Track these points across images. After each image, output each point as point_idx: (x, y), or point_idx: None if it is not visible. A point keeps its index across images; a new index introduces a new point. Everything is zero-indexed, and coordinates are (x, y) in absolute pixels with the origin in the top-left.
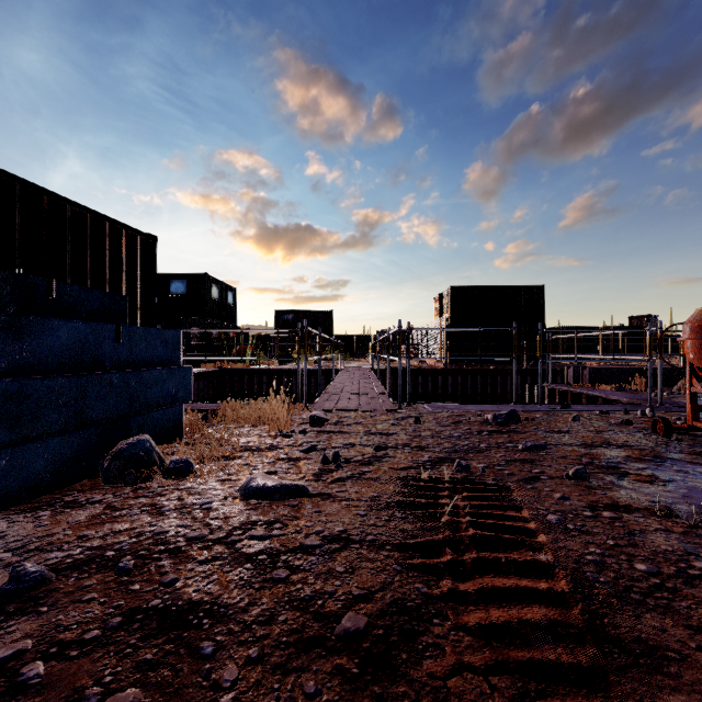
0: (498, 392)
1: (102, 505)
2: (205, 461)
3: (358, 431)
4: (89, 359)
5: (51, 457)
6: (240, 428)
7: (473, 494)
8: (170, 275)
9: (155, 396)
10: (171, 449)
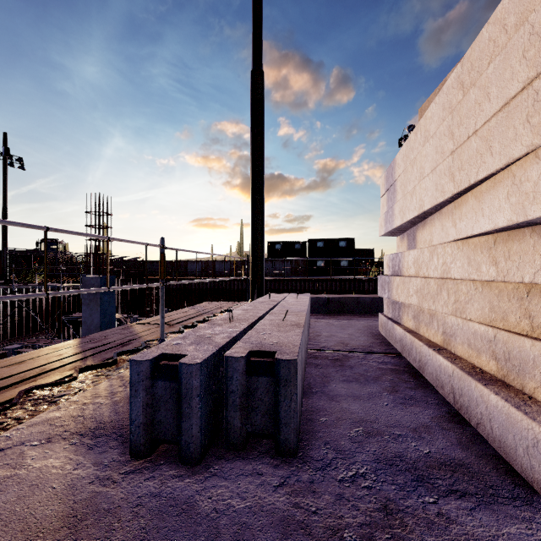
0: None
1: None
2: None
3: None
4: None
5: None
6: None
7: None
8: (339, 239)
9: None
10: None
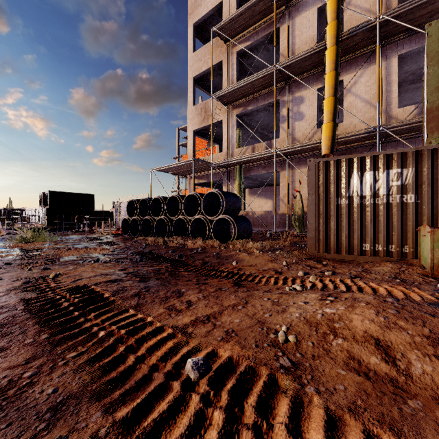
0: None
1: None
2: None
3: None
4: None
5: None
6: None
7: None
8: None
9: None
10: None
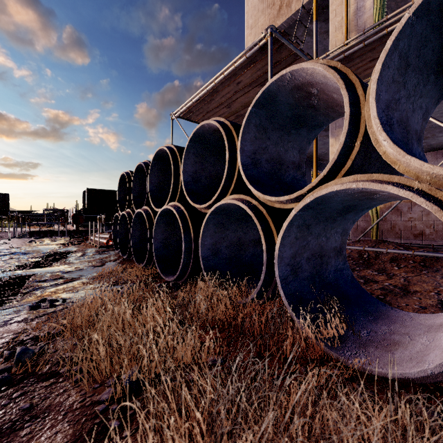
0: None
1: None
2: None
3: None
4: None
5: None
6: None
7: None
8: None
9: None
10: None
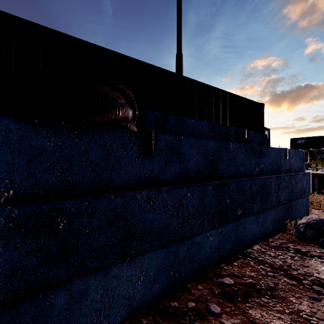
0: None
1: None
2: None
3: None
4: (277, 167)
5: (271, 219)
6: None
7: None
8: None
9: (298, 189)
10: None
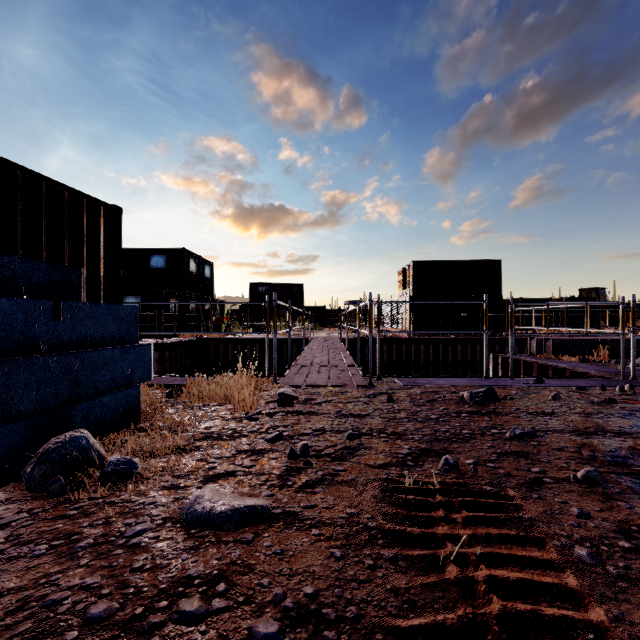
0: (459, 360)
1: (6, 533)
2: (152, 459)
3: (328, 412)
4: (16, 341)
5: None
6: (205, 407)
7: (474, 513)
8: (150, 250)
9: (105, 379)
10: (123, 437)
